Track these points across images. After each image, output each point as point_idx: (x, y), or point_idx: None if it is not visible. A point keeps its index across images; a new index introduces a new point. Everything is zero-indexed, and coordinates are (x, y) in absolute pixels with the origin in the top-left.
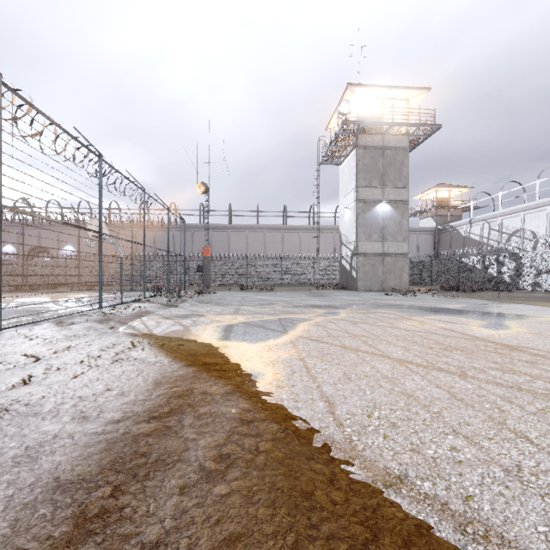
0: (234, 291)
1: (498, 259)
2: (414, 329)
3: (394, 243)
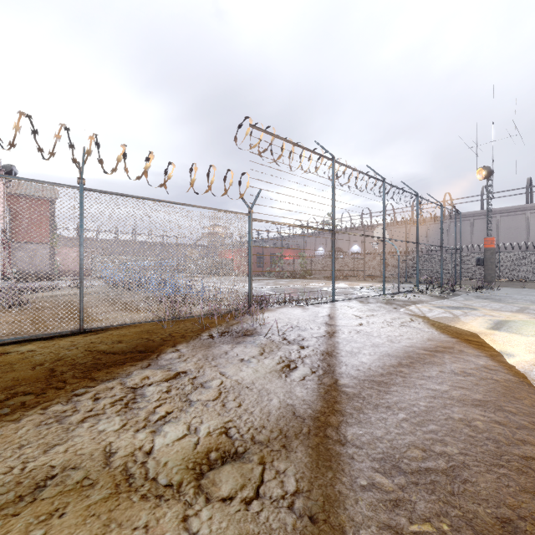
0: (529, 289)
1: None
2: None
3: None
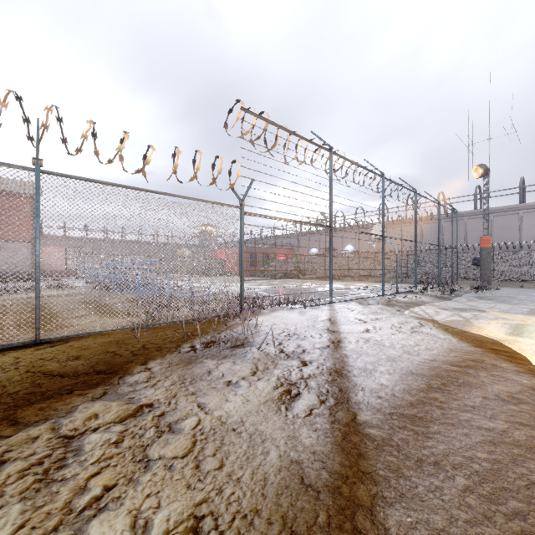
0: (528, 289)
1: None
2: None
3: None
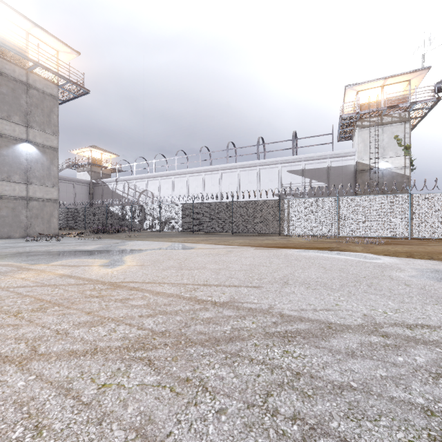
0: None
1: (132, 209)
2: (20, 284)
3: (41, 188)
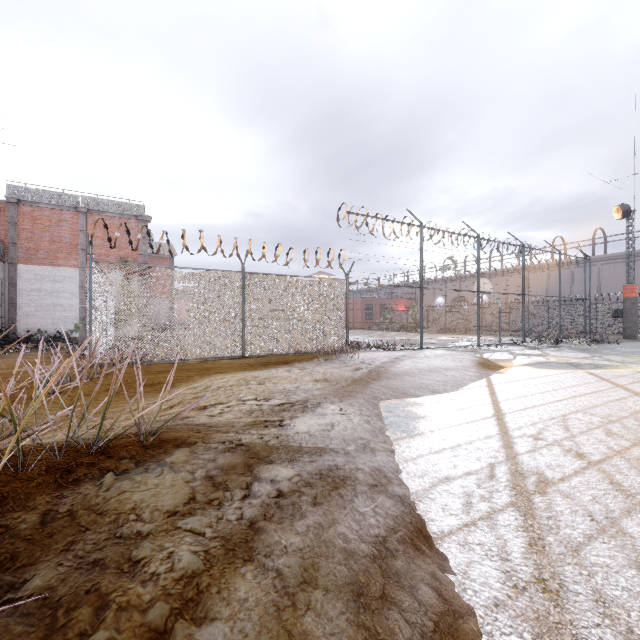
0: None
1: None
2: None
3: None
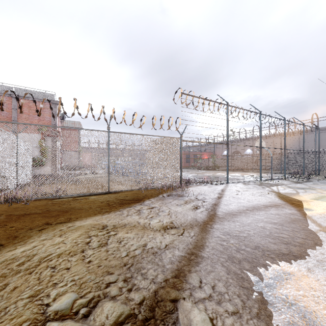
0: None
1: None
2: None
3: None
